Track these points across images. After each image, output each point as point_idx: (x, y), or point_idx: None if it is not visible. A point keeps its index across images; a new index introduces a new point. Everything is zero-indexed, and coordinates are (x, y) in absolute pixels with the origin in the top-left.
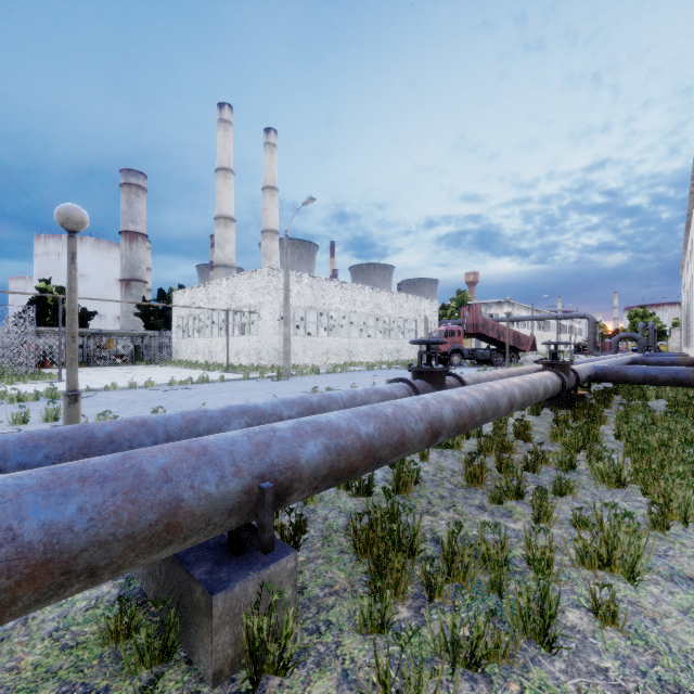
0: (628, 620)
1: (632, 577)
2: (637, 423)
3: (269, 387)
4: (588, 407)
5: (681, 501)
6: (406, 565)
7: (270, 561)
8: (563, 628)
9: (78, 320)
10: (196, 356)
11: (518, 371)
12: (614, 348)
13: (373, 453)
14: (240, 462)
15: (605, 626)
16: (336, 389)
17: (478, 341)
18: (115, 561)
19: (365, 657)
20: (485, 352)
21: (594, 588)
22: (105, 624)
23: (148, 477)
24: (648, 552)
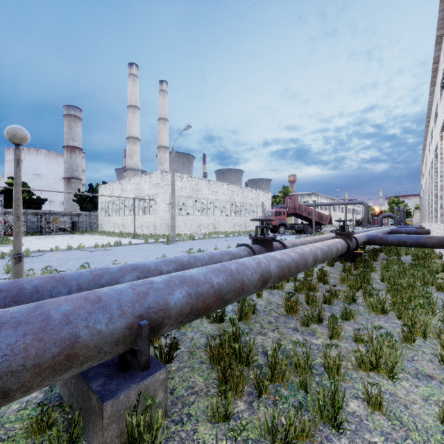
0: (389, 407)
1: (392, 376)
2: (394, 271)
3: (161, 249)
4: (364, 260)
5: (422, 323)
6: (243, 372)
7: (147, 374)
8: (347, 416)
9: (34, 204)
10: (114, 228)
11: (320, 238)
12: (379, 223)
13: (222, 296)
14: (124, 307)
15: (374, 411)
16: (205, 250)
17: (296, 218)
18: (25, 384)
19: (213, 440)
20: (300, 226)
21: (367, 386)
22: (31, 421)
23: (53, 321)
24: (402, 358)
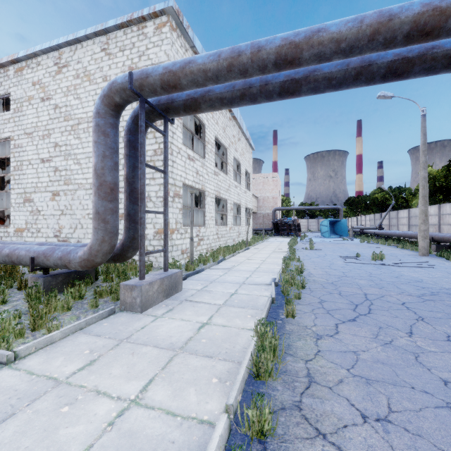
0: None
1: None
2: None
3: None
4: None
5: None
6: None
7: None
8: None
9: None
10: None
11: None
12: None
13: None
14: None
15: None
16: None
17: None
18: None
19: None
20: None
21: None
22: None
23: None
24: None
